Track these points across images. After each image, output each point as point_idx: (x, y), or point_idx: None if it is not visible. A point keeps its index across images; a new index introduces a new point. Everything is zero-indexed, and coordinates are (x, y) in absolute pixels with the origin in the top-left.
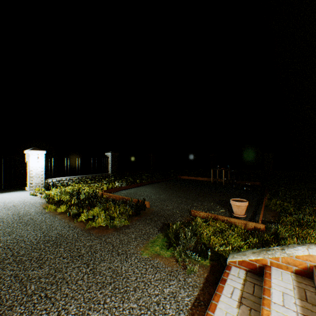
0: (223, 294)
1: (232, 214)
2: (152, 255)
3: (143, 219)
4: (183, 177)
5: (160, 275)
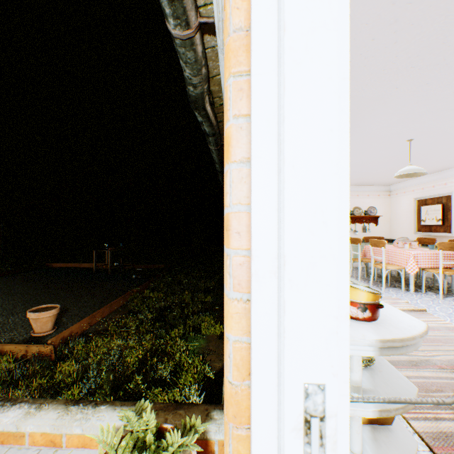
0: None
1: (32, 332)
2: None
3: None
4: (58, 264)
5: None
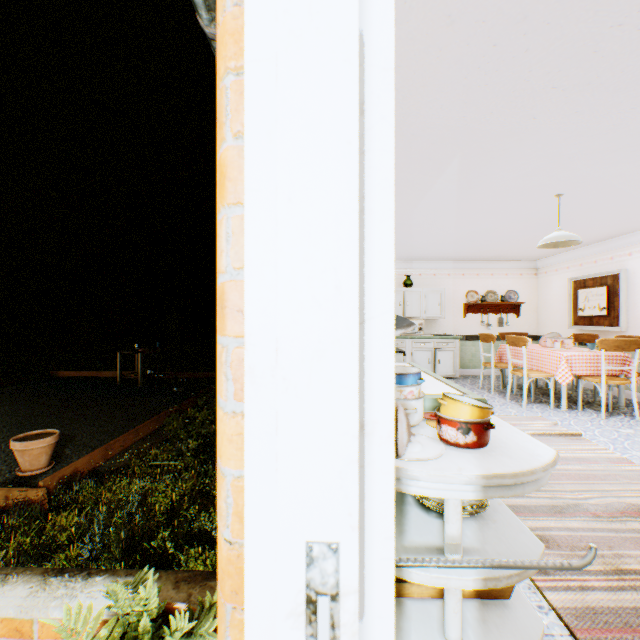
0: None
1: (18, 470)
2: None
3: None
4: (67, 372)
5: None
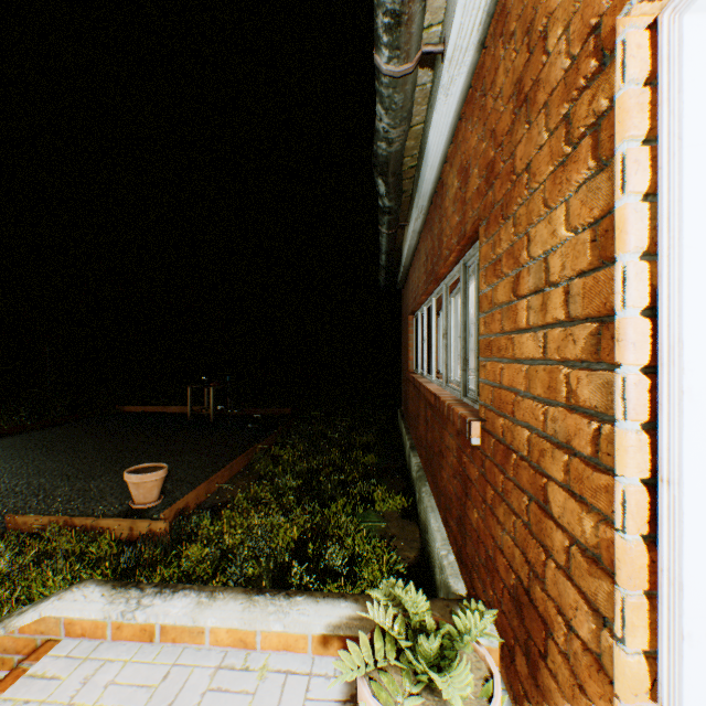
0: None
1: (131, 503)
2: None
3: None
4: (133, 407)
5: None
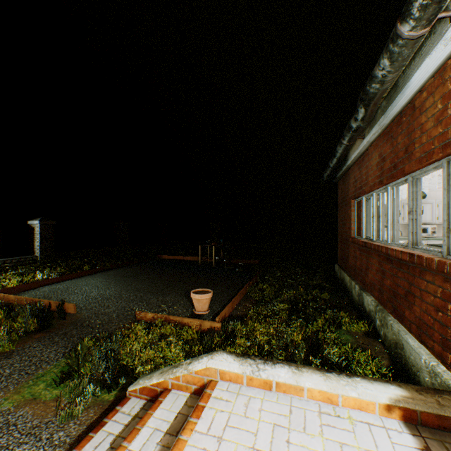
0: (84, 450)
1: (193, 310)
2: (22, 401)
3: (50, 337)
4: (166, 256)
5: (6, 440)
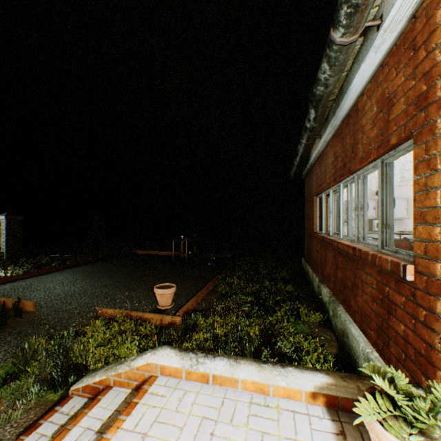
0: None
1: (157, 305)
2: None
3: (2, 336)
4: (141, 251)
5: None
